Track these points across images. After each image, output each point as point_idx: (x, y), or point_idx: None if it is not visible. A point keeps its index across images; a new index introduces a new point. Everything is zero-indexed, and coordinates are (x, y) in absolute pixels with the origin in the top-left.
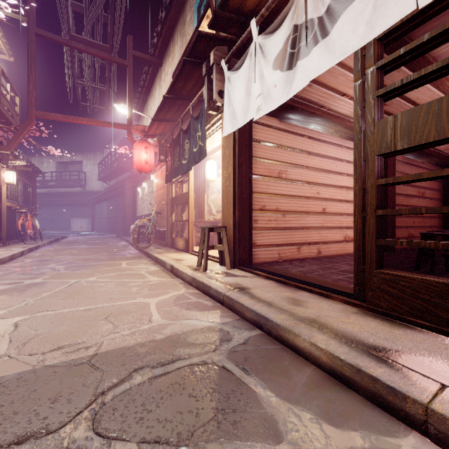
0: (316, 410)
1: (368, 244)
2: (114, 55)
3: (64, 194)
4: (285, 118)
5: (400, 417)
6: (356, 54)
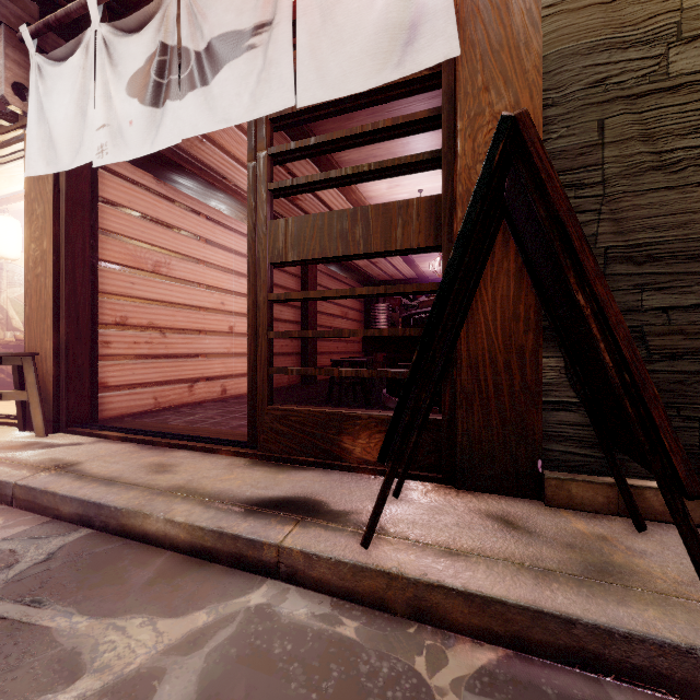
0: (155, 608)
1: (261, 374)
2: None
3: None
4: (167, 179)
5: (259, 570)
6: (249, 126)
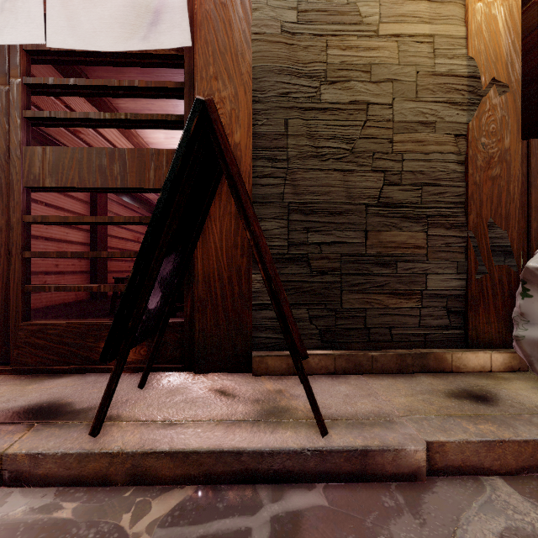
0: None
1: (14, 292)
2: None
3: None
4: None
5: None
6: (2, 50)
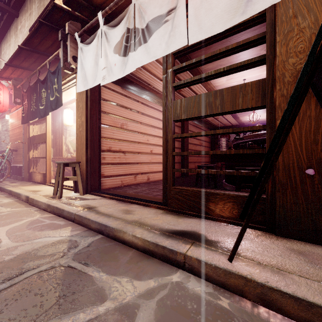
0: (131, 274)
1: (169, 172)
2: None
3: None
4: (126, 88)
5: (175, 264)
6: (163, 58)
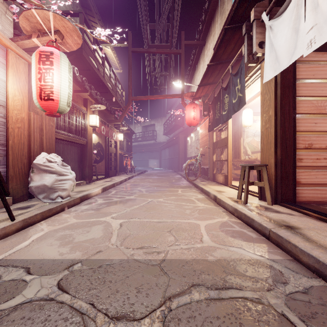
0: None
1: None
2: (173, 49)
3: (145, 145)
4: None
5: None
6: None
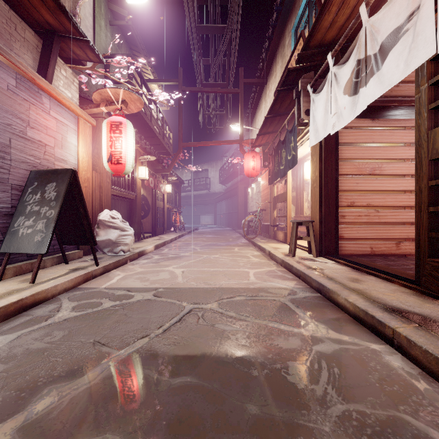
0: (330, 326)
1: (422, 236)
2: (230, 88)
3: (196, 196)
4: (378, 116)
5: (383, 338)
6: (416, 71)
